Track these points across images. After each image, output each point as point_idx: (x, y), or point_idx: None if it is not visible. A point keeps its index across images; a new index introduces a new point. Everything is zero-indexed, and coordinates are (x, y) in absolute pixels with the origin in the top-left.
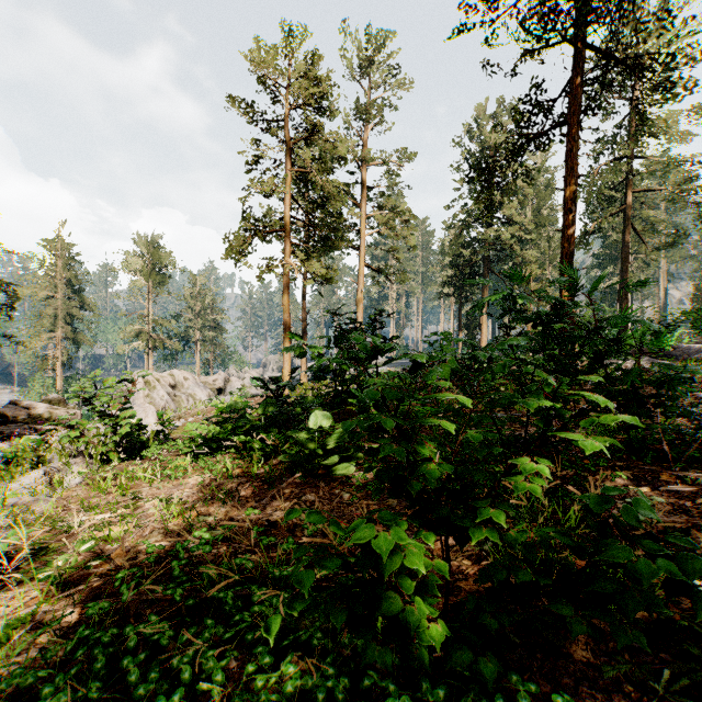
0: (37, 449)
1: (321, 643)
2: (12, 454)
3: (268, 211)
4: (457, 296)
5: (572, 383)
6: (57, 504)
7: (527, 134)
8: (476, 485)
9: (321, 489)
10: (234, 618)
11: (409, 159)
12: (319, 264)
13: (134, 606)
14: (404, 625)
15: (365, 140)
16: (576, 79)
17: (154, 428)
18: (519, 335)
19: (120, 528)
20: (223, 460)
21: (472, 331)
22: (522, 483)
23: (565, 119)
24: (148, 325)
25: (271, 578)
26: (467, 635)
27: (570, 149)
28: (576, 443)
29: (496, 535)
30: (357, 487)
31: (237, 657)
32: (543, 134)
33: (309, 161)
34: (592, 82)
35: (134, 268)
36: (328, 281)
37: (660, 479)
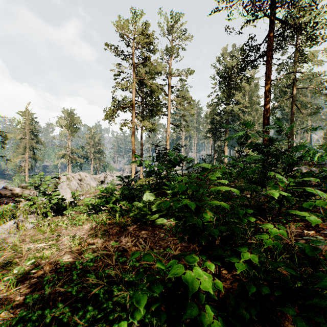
0: (12, 210)
1: (150, 320)
2: (1, 212)
3: (124, 97)
4: (213, 138)
5: (291, 180)
6: (20, 238)
7: (247, 60)
8: (233, 234)
9: (150, 231)
10: (103, 305)
11: (191, 73)
12: (149, 122)
13: (52, 295)
14: (198, 322)
15: (170, 64)
16: (270, 34)
17: (69, 200)
18: (247, 155)
19: (48, 252)
20: (102, 216)
21: (220, 154)
22: (266, 238)
23: (265, 53)
24: (68, 151)
25: (124, 280)
26: (231, 321)
27: (268, 67)
28: (296, 214)
29: (249, 266)
30: (167, 230)
31: (105, 326)
32: (254, 60)
33: (144, 74)
34: (278, 36)
35: (62, 124)
36: (153, 130)
37: (319, 227)
